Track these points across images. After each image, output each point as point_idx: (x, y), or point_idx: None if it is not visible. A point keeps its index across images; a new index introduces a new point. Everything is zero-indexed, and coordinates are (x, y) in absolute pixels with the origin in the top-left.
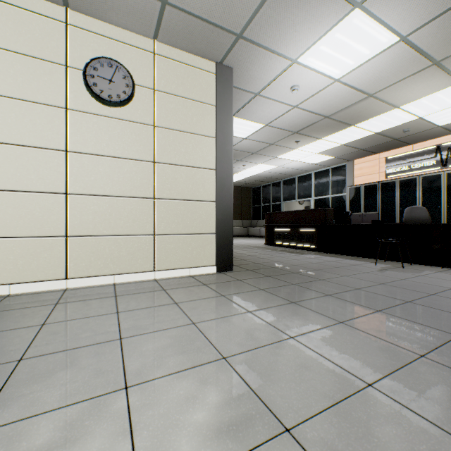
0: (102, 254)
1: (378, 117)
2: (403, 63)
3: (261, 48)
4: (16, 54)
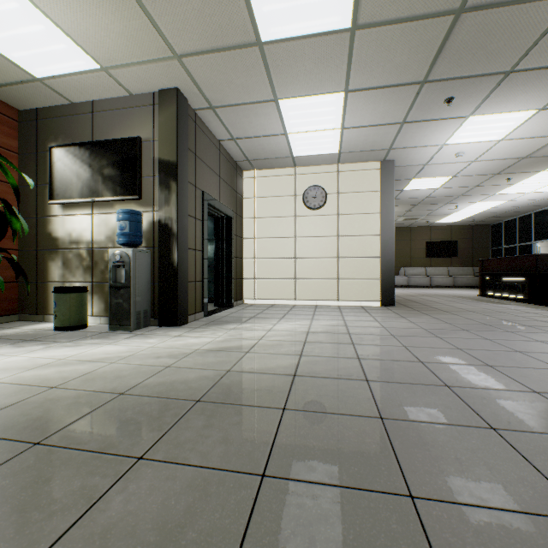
0: (311, 289)
1: None
2: None
3: (409, 148)
4: (277, 197)
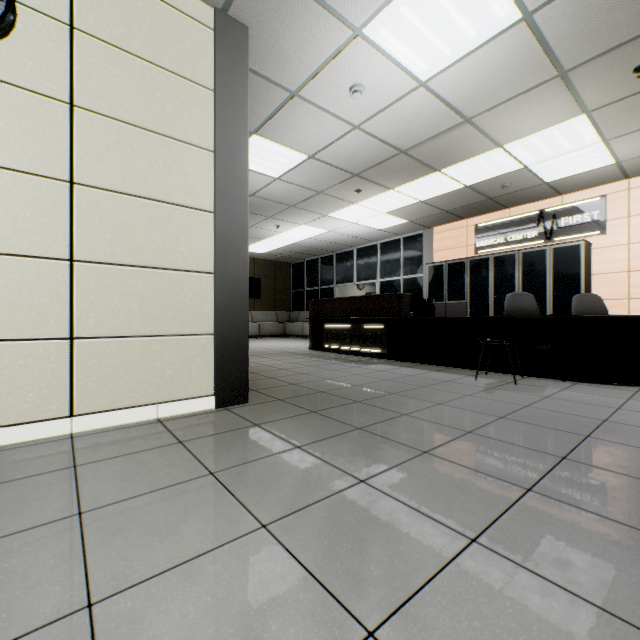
0: None
1: (473, 160)
2: (519, 67)
3: None
4: None
